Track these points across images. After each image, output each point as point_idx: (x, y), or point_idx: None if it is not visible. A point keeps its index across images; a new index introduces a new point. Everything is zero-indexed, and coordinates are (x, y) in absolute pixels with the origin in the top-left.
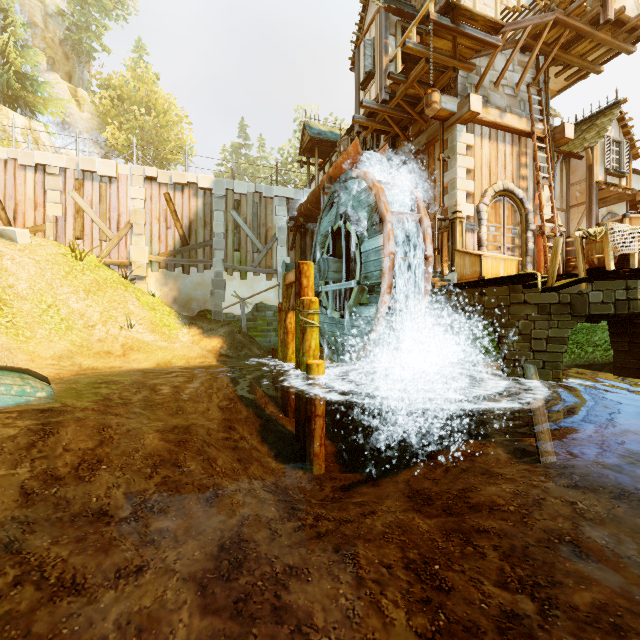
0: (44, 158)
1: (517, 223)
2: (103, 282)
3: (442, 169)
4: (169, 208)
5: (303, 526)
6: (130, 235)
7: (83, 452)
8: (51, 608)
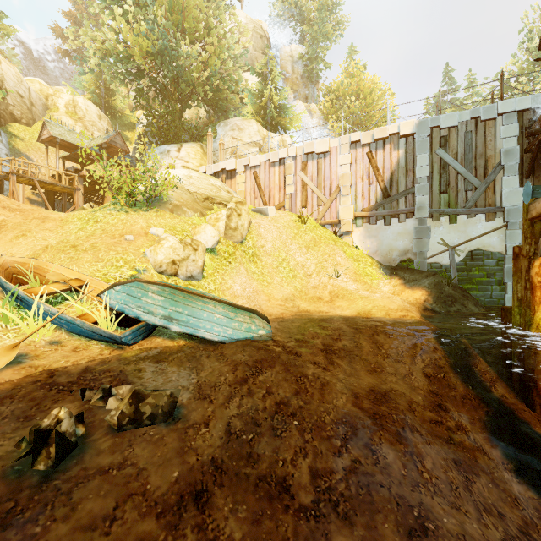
0: (284, 153)
1: None
2: (318, 239)
3: None
4: (371, 165)
5: None
6: (339, 197)
7: (280, 399)
8: None
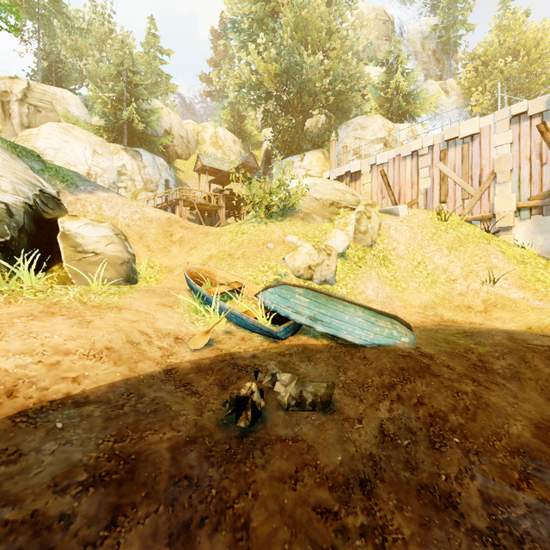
0: (417, 145)
1: None
2: (464, 238)
3: None
4: (544, 140)
5: None
6: (493, 186)
7: (435, 411)
8: None
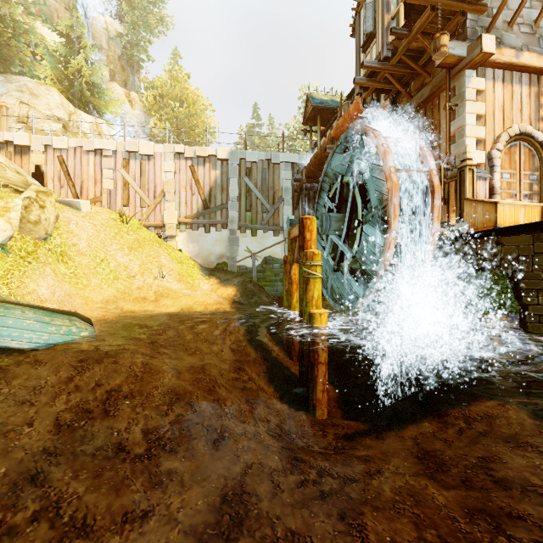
0: (101, 144)
1: (535, 168)
2: (142, 240)
3: (449, 118)
4: (193, 178)
5: (306, 481)
6: (163, 202)
7: (111, 387)
8: None
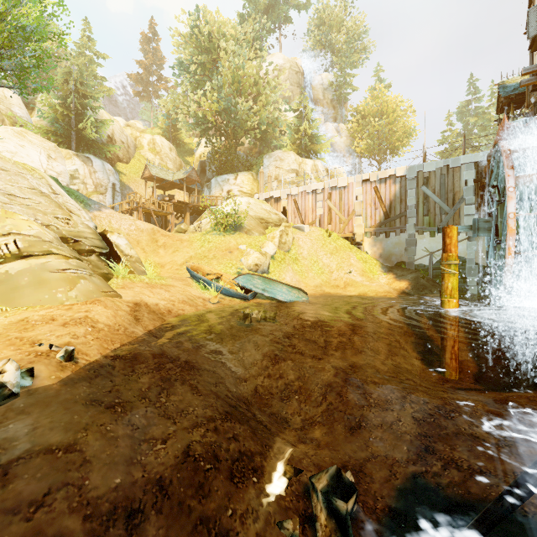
0: (315, 186)
1: None
2: (339, 248)
3: None
4: (376, 196)
5: (396, 377)
6: (354, 218)
7: (313, 322)
8: (295, 355)
